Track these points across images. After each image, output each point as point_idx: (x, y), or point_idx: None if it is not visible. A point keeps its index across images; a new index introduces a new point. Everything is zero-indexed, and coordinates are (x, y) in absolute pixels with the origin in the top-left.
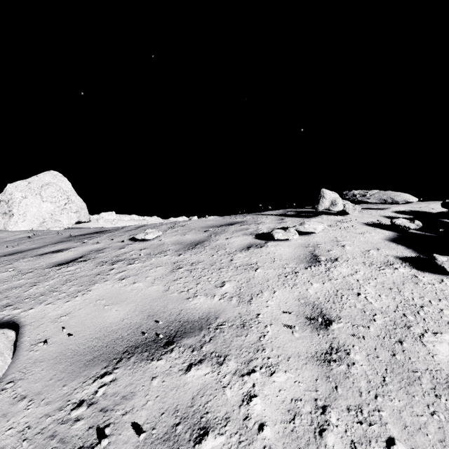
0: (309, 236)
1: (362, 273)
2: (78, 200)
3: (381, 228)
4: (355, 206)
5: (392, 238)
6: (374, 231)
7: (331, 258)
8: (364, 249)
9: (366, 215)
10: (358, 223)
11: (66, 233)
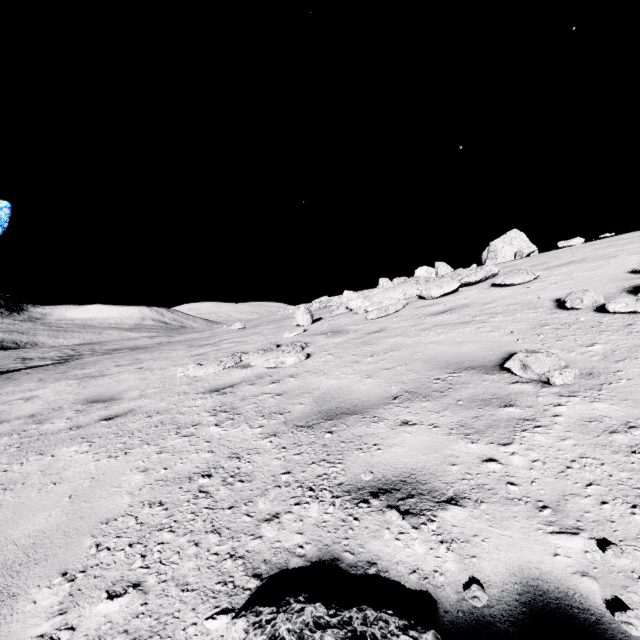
0: None
1: None
2: (532, 246)
3: None
4: None
5: None
6: None
7: None
8: None
9: None
10: None
11: None
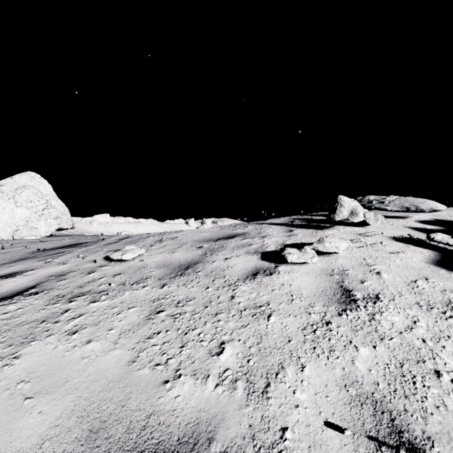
0: (329, 256)
1: (424, 326)
2: (59, 204)
3: (414, 244)
4: (377, 216)
5: (436, 260)
6: (408, 249)
7: (369, 295)
8: (408, 278)
9: (388, 225)
10: (384, 237)
11: (36, 246)
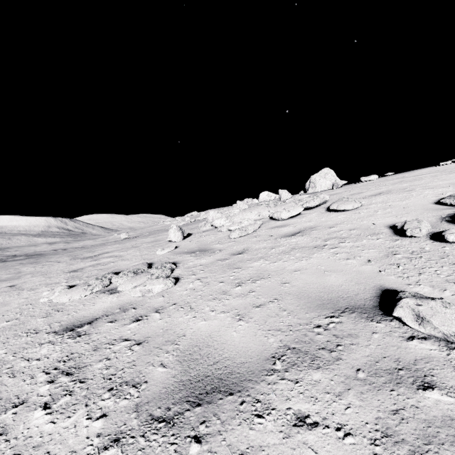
0: None
1: None
2: (338, 179)
3: None
4: None
5: None
6: None
7: None
8: None
9: None
10: None
11: None
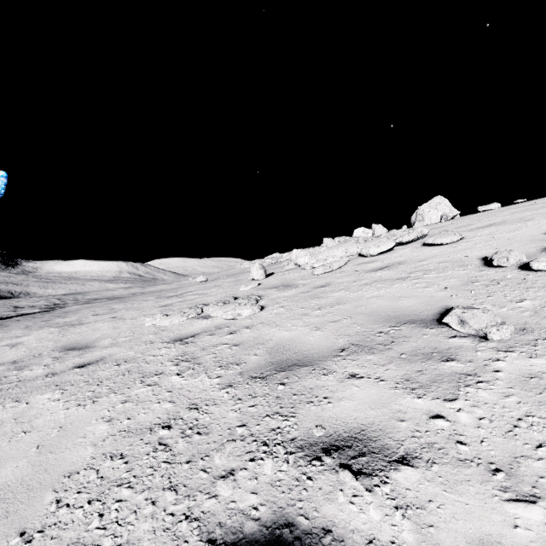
0: None
1: None
2: (454, 210)
3: None
4: None
5: None
6: None
7: None
8: None
9: None
10: None
11: None
